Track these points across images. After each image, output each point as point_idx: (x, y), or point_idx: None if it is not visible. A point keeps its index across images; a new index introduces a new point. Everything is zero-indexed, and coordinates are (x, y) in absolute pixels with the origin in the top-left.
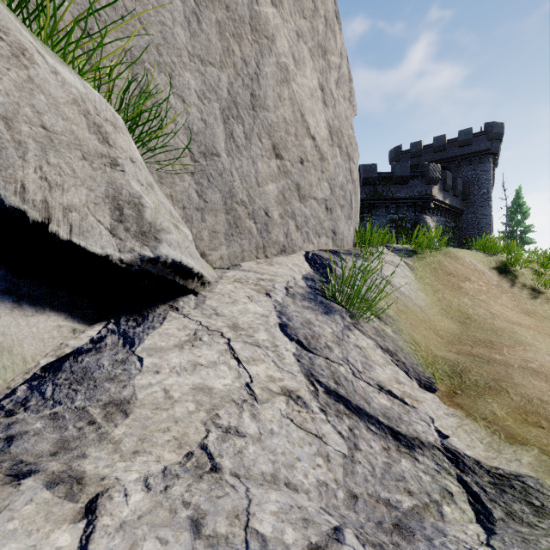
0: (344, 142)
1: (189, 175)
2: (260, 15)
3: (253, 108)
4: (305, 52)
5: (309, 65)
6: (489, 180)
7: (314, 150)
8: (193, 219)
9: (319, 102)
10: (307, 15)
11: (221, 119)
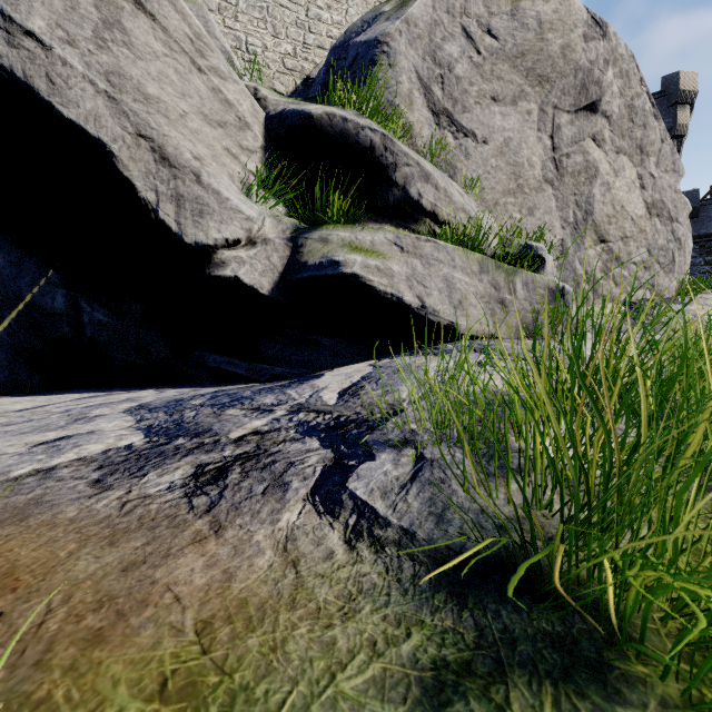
0: (665, 209)
1: (555, 267)
2: (590, 161)
3: (585, 219)
4: (624, 161)
5: (628, 167)
6: None
7: (631, 228)
8: None
9: (637, 190)
10: (625, 134)
11: (569, 234)
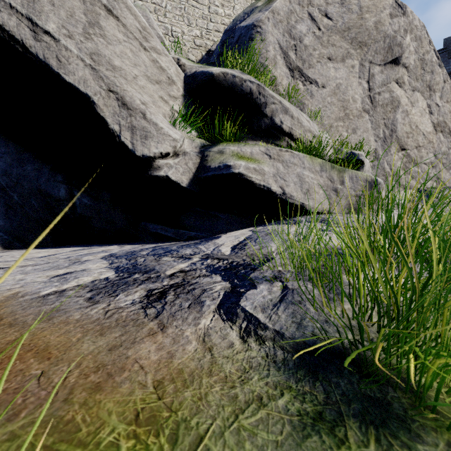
0: (446, 127)
1: (370, 167)
2: (394, 97)
3: (391, 135)
4: (417, 96)
5: (420, 100)
6: None
7: (423, 140)
8: None
9: (427, 115)
10: (419, 78)
11: (380, 145)
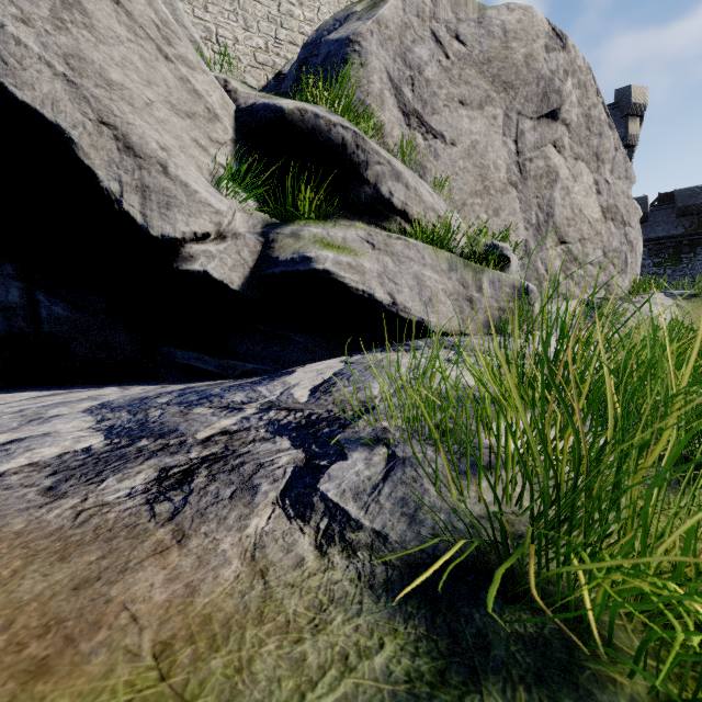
0: (618, 213)
1: (519, 266)
2: (551, 166)
3: (547, 221)
4: (582, 167)
5: (585, 173)
6: None
7: (589, 231)
8: None
9: (593, 195)
10: (583, 142)
11: (531, 235)
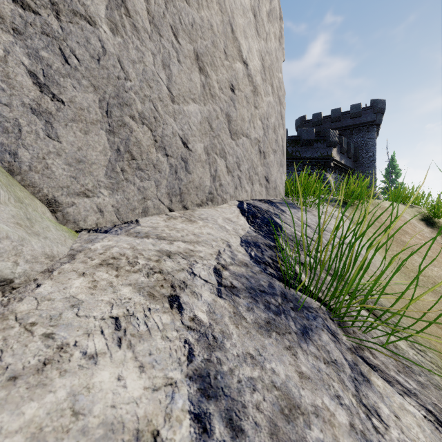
0: (275, 82)
1: (7, 32)
2: None
3: None
4: None
5: None
6: (374, 145)
7: (246, 79)
8: (22, 129)
9: (251, 26)
10: None
11: None
